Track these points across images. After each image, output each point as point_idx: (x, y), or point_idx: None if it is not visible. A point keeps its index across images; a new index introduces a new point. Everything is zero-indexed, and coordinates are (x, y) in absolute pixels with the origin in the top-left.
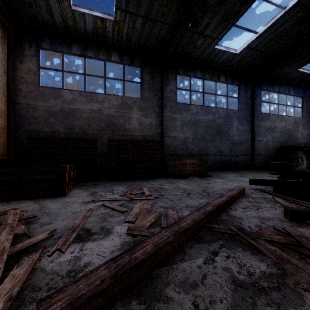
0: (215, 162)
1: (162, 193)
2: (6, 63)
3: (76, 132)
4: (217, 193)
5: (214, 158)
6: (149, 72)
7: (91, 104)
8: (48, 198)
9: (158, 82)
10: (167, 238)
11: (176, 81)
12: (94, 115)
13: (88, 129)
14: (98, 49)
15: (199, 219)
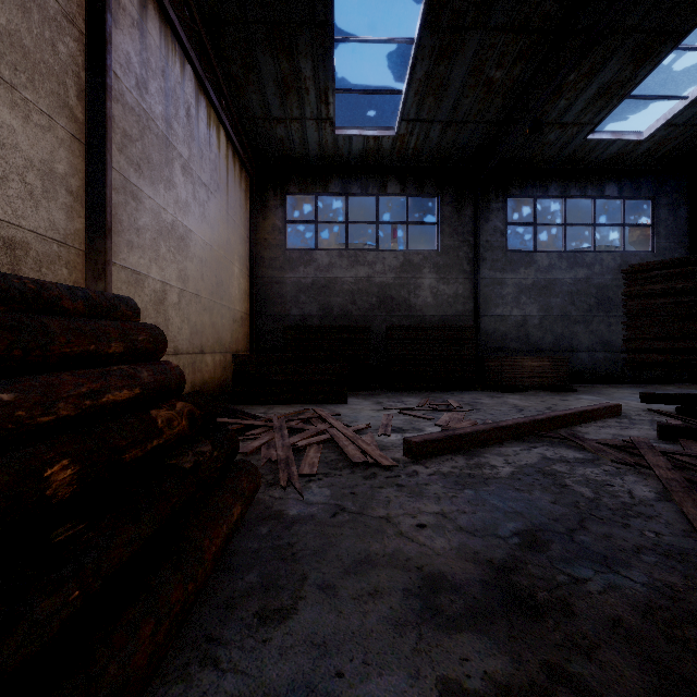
0: (593, 364)
1: (477, 408)
2: (248, 223)
3: (334, 315)
4: None
5: (591, 357)
6: (453, 203)
7: (356, 269)
8: (328, 405)
9: (469, 217)
10: (485, 428)
11: (505, 210)
12: (360, 286)
13: (351, 309)
14: (366, 178)
15: (522, 422)
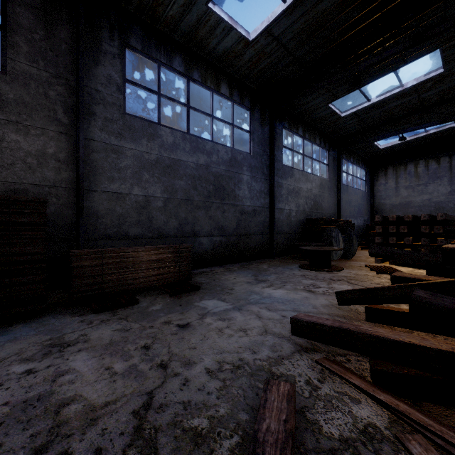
0: (212, 248)
1: None
2: None
3: None
4: (193, 428)
5: (210, 241)
6: (36, 9)
7: None
8: None
9: (67, 45)
10: None
11: (123, 61)
12: None
13: None
14: None
15: None
